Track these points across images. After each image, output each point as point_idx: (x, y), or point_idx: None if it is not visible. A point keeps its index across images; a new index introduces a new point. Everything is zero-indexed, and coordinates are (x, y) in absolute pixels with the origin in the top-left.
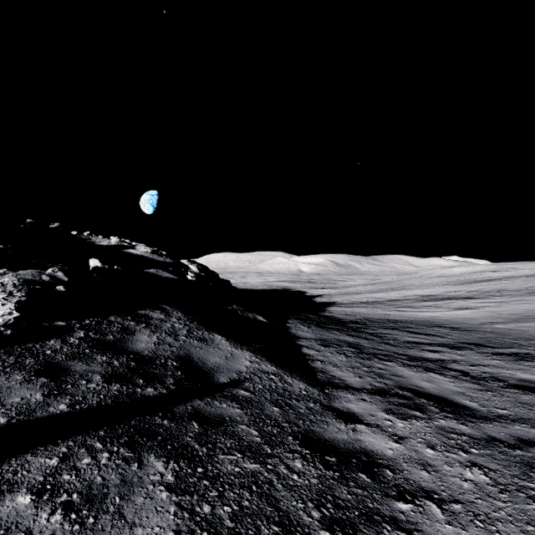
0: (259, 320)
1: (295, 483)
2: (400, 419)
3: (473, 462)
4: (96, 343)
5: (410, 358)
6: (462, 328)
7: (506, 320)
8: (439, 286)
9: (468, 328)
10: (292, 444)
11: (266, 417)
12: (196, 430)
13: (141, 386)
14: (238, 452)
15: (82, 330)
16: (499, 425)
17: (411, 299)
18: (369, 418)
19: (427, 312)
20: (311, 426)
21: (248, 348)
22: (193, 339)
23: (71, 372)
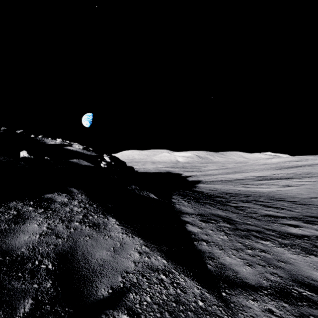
0: (151, 197)
1: None
2: None
3: None
4: None
5: (279, 234)
6: (298, 201)
7: None
8: (265, 170)
9: (303, 202)
10: None
11: None
12: None
13: None
14: None
15: None
16: None
17: (250, 179)
18: None
19: (264, 188)
20: None
21: (139, 232)
22: (86, 225)
23: None
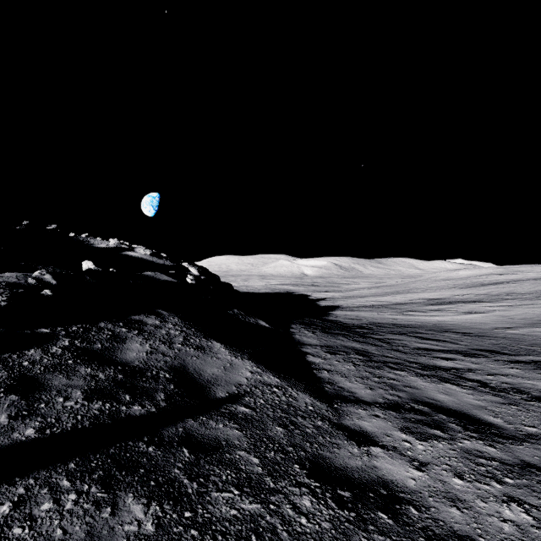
0: (261, 325)
1: (303, 529)
2: (420, 439)
3: (510, 496)
4: (81, 352)
5: (423, 366)
6: (473, 333)
7: (519, 325)
8: (445, 289)
9: (480, 334)
10: (299, 474)
11: (268, 440)
12: (187, 459)
13: (127, 403)
14: (235, 488)
15: (67, 338)
16: (531, 447)
17: (417, 303)
18: (385, 439)
19: (435, 316)
20: (320, 450)
21: (249, 356)
22: (189, 347)
23: (48, 387)
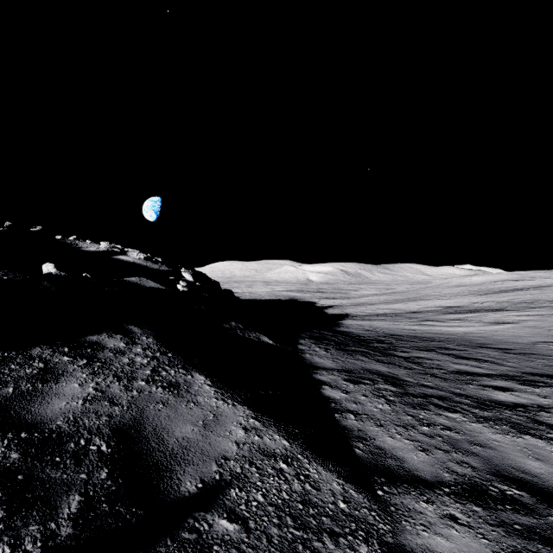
0: (264, 342)
1: None
2: None
3: None
4: None
5: (477, 402)
6: (514, 349)
7: None
8: (461, 296)
9: (522, 350)
10: None
11: None
12: None
13: None
14: None
15: None
16: None
17: (434, 311)
18: None
19: (458, 327)
20: None
21: (244, 397)
22: (157, 386)
23: None
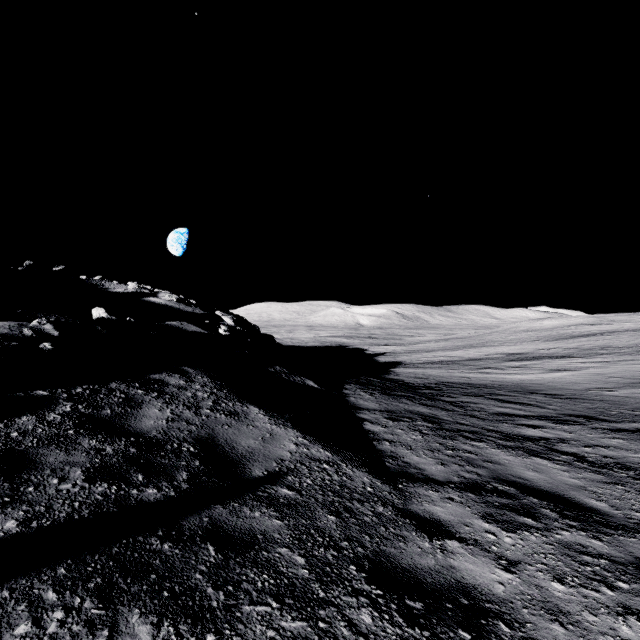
0: (309, 386)
1: None
2: (507, 530)
3: (626, 606)
4: (86, 420)
5: (505, 436)
6: (564, 395)
7: (618, 385)
8: (527, 342)
9: (571, 396)
10: (356, 578)
11: (316, 532)
12: (212, 560)
13: (139, 485)
14: (274, 598)
15: (69, 402)
16: None
17: (495, 358)
18: (463, 529)
19: (516, 374)
20: (382, 545)
21: (294, 424)
22: (220, 413)
23: (40, 465)
